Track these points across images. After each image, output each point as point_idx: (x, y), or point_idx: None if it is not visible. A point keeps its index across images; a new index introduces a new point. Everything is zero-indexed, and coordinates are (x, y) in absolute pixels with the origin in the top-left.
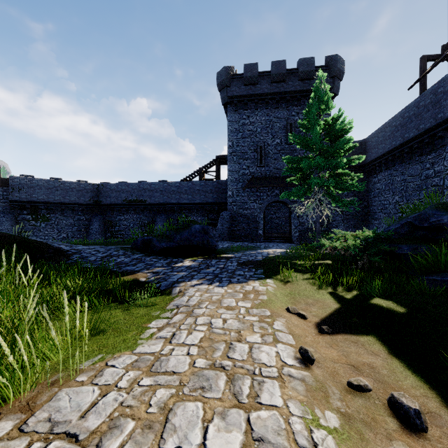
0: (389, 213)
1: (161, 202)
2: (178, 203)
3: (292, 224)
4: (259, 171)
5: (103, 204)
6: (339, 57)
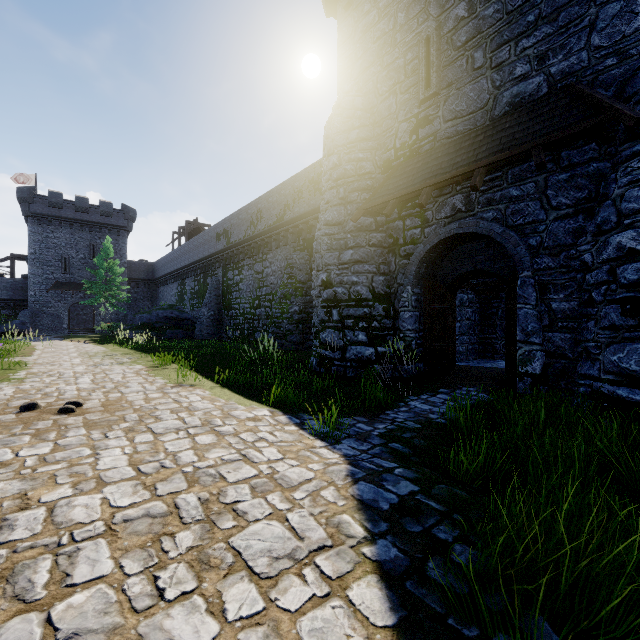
0: None
1: None
2: None
3: (96, 320)
4: (64, 277)
5: None
6: (131, 208)
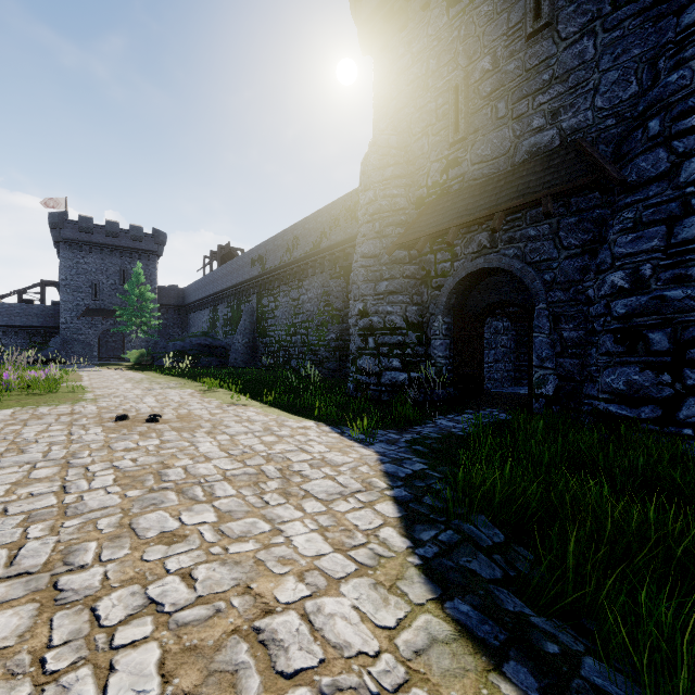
0: None
1: None
2: None
3: (126, 347)
4: (94, 303)
5: None
6: (162, 232)
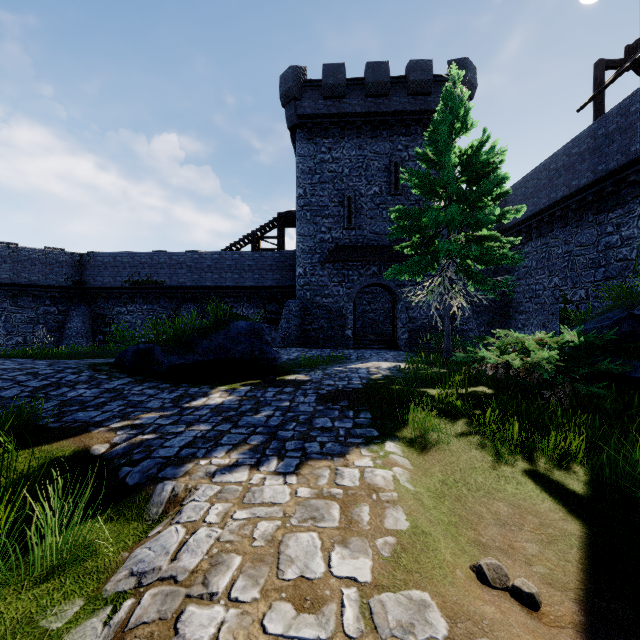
0: (543, 303)
1: (188, 285)
2: (217, 286)
3: (399, 320)
4: (346, 236)
5: (91, 286)
6: (469, 61)
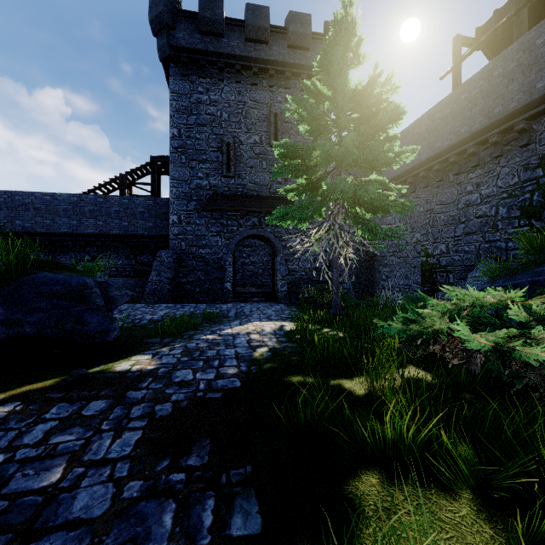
0: (406, 257)
1: (37, 230)
2: (76, 233)
3: (278, 272)
4: (225, 183)
5: None
6: None
